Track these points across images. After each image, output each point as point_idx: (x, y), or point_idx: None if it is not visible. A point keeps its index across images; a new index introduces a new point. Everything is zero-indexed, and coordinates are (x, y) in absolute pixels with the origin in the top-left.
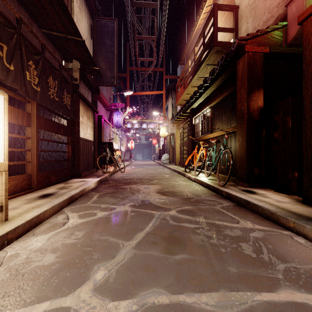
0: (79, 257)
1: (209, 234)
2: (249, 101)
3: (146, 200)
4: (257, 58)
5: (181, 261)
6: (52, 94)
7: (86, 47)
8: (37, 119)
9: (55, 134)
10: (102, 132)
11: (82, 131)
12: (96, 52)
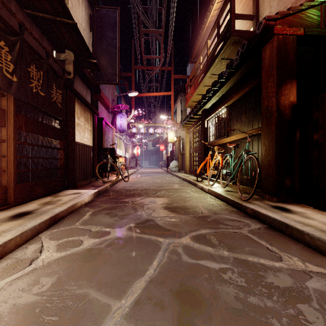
0: None
1: (244, 284)
2: (279, 96)
3: (151, 219)
4: (288, 42)
5: None
6: (35, 87)
7: (80, 33)
8: (14, 117)
9: (50, 139)
10: (103, 137)
11: (78, 135)
12: (96, 45)
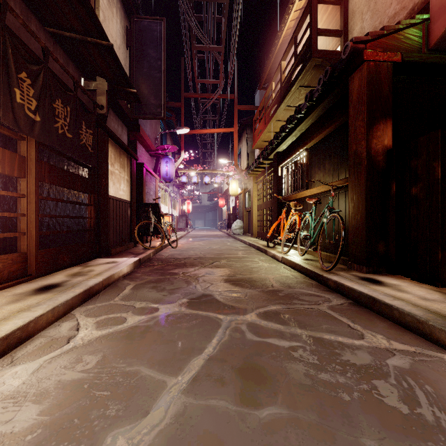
0: (82, 412)
1: (316, 361)
2: (370, 138)
3: (208, 294)
4: (382, 71)
5: (270, 423)
6: (61, 127)
7: (116, 56)
8: (36, 166)
9: (74, 191)
10: (144, 189)
11: (112, 187)
12: (135, 68)
